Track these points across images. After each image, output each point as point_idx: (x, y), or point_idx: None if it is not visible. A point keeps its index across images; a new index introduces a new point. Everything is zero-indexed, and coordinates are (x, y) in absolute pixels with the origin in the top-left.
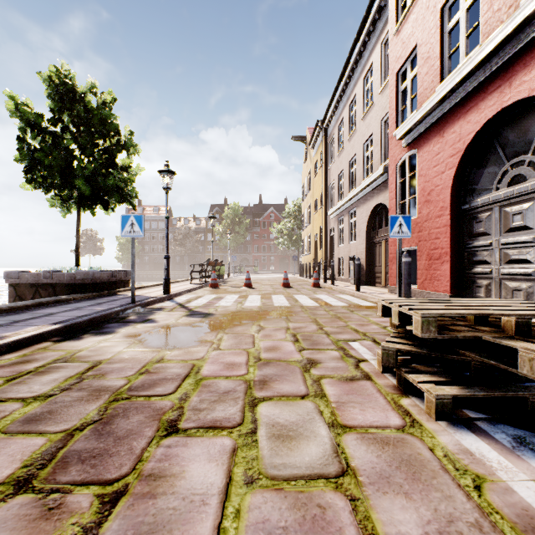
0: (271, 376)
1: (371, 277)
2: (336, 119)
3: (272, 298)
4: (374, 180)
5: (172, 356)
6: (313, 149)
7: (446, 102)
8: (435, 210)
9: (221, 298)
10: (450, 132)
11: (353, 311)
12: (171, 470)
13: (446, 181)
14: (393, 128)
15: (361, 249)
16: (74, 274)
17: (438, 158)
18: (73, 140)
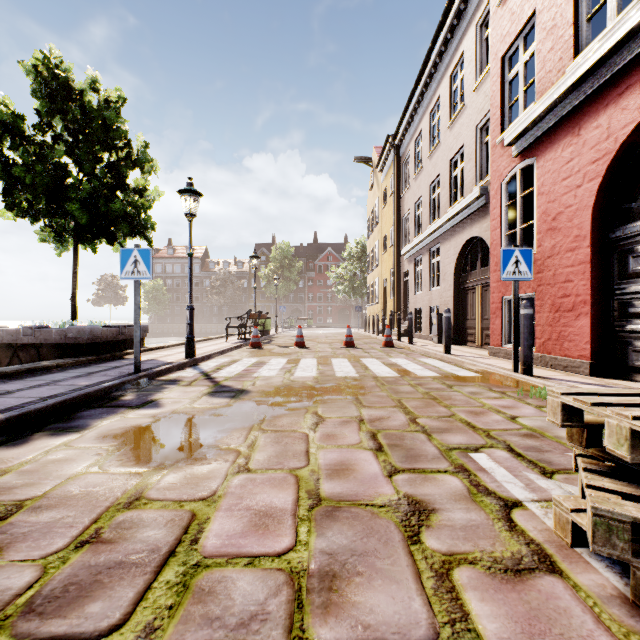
0: (343, 557)
1: (461, 333)
2: (412, 133)
3: (333, 364)
4: (466, 205)
5: (159, 489)
6: (382, 172)
7: (586, 83)
8: (564, 241)
9: (264, 364)
10: (592, 127)
11: (451, 386)
12: None
13: (585, 199)
14: (496, 132)
15: (447, 297)
16: (65, 331)
17: (570, 166)
18: (67, 152)
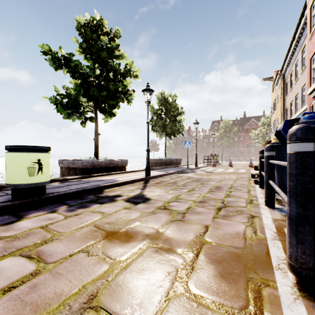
0: (226, 180)
1: None
2: (289, 70)
3: (239, 170)
4: (304, 110)
5: (204, 177)
6: (277, 85)
7: None
8: None
9: (217, 169)
10: None
11: None
12: (209, 182)
13: None
14: (308, 87)
15: None
16: (167, 159)
17: None
18: (164, 114)
